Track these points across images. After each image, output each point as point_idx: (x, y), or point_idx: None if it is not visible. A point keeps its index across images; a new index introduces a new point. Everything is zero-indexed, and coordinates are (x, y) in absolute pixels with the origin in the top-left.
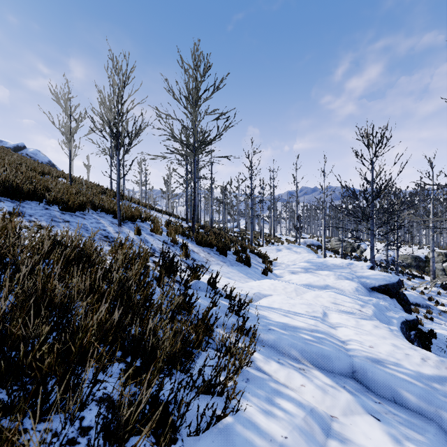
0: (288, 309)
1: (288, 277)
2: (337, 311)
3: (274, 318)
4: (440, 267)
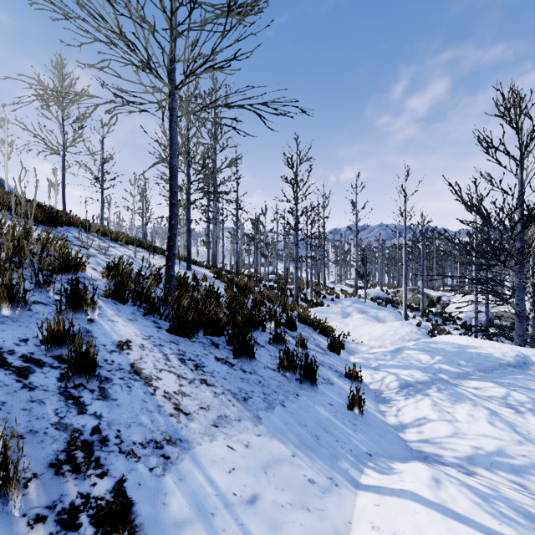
0: None
1: (408, 408)
2: None
3: None
4: None
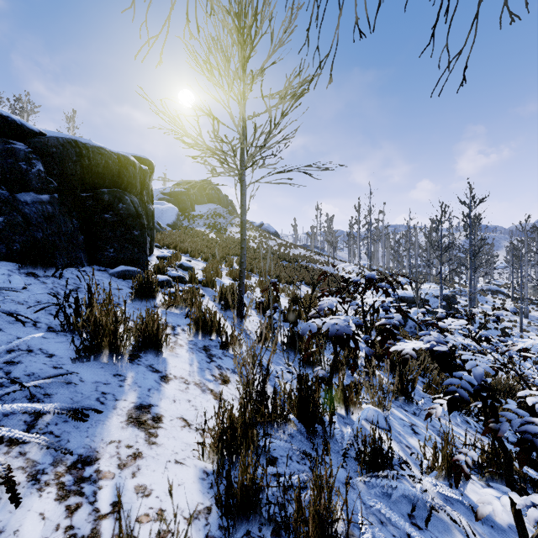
0: None
1: None
2: None
3: None
4: None
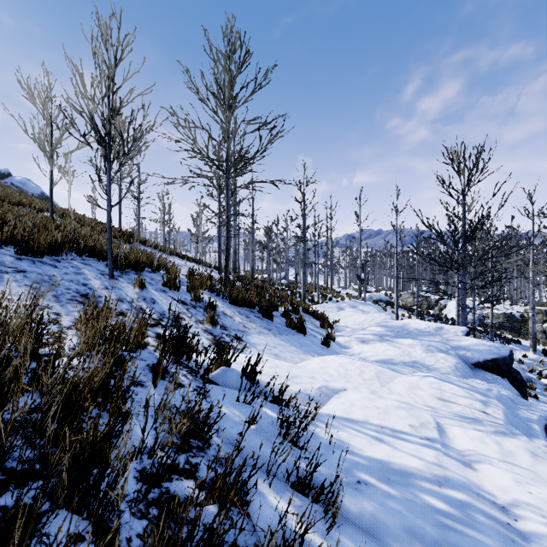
0: (379, 421)
1: (357, 348)
2: (455, 419)
3: (360, 447)
4: (539, 329)
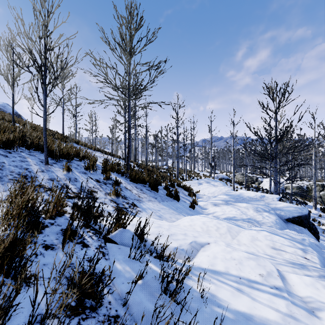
0: (237, 272)
1: (212, 209)
2: (288, 265)
3: (226, 299)
4: (318, 195)
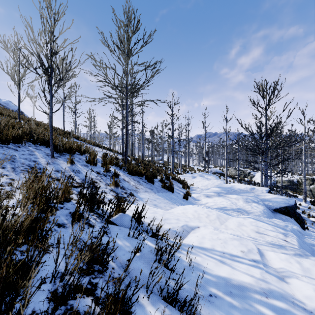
0: (221, 249)
1: (204, 200)
2: (268, 245)
3: (210, 268)
4: (308, 189)
